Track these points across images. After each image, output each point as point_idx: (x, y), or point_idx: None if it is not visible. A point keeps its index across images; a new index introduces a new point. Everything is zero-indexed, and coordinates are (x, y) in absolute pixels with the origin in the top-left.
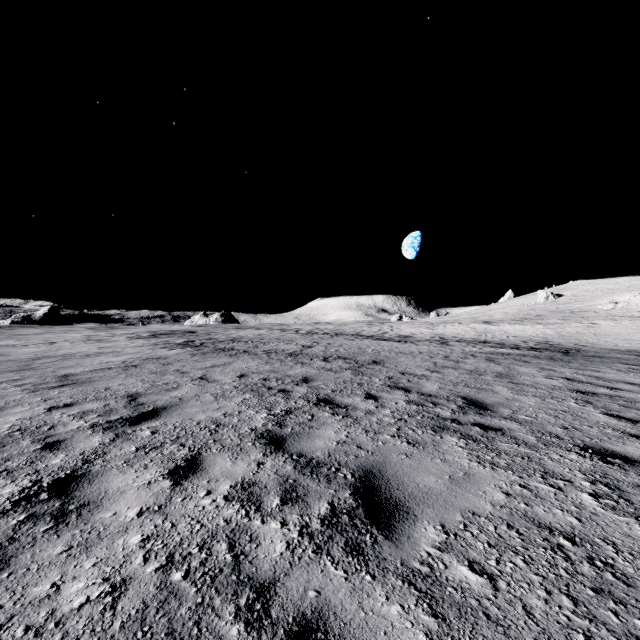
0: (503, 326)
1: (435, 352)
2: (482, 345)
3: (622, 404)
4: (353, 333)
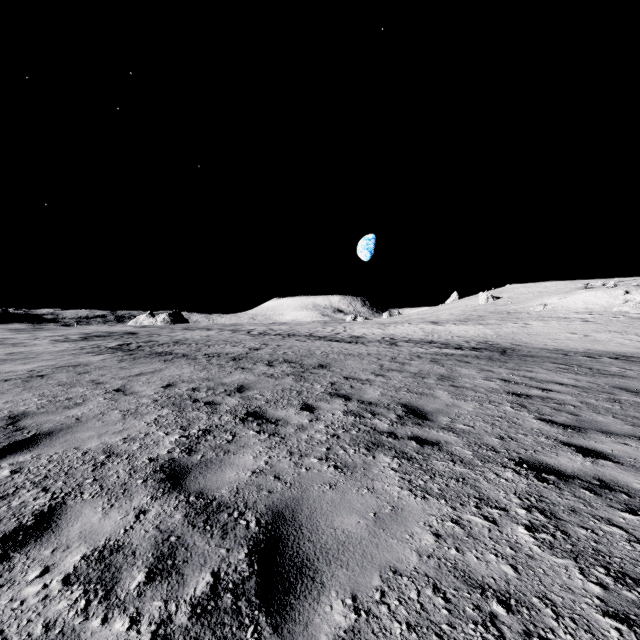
0: (449, 326)
1: (383, 353)
2: (428, 345)
3: (553, 407)
4: (306, 334)
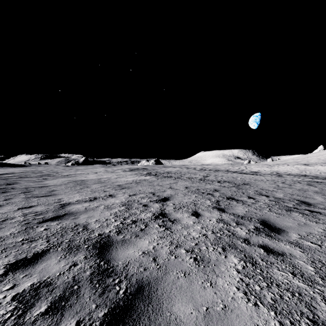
0: (317, 167)
1: (276, 180)
2: (303, 177)
3: None
4: (225, 170)
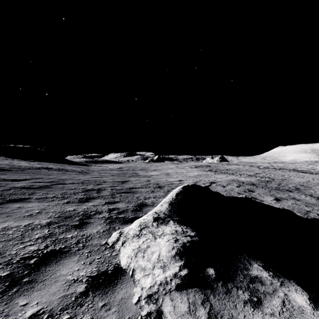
0: None
1: None
2: None
3: None
4: (291, 168)
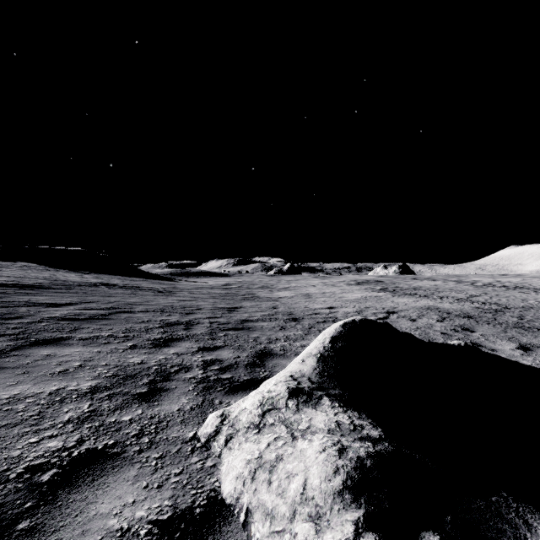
0: None
1: None
2: None
3: None
4: (537, 287)
